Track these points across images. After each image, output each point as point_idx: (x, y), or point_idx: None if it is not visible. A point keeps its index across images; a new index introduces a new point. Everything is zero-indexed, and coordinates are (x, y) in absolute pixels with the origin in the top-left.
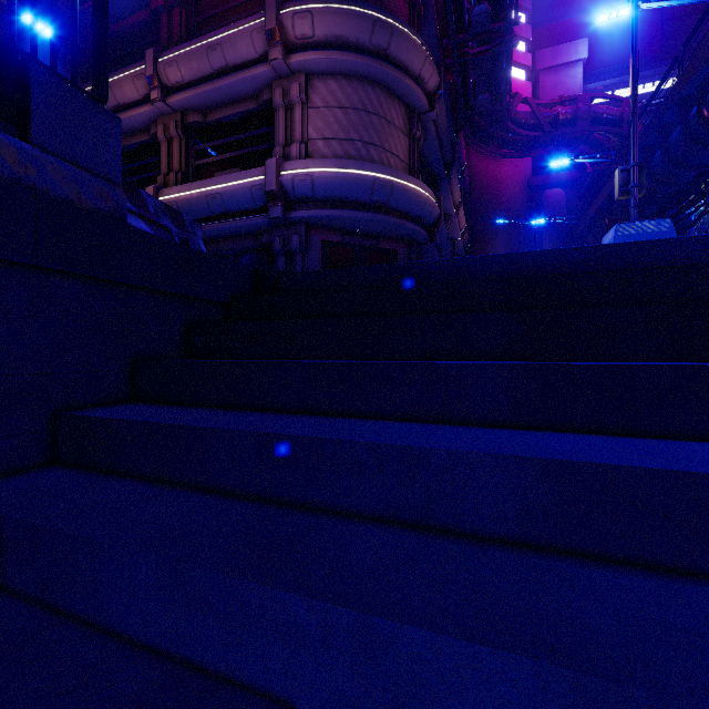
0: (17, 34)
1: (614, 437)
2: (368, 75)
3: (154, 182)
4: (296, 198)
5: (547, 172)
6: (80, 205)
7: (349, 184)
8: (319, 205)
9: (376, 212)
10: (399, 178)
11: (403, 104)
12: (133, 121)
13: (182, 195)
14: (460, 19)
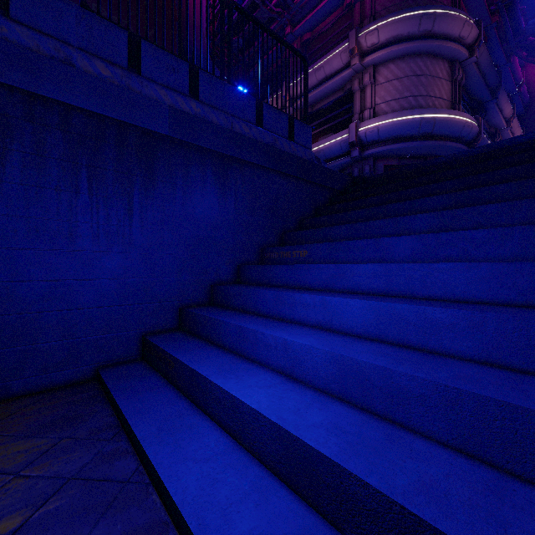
0: None
1: None
2: (417, 52)
3: None
4: (367, 143)
5: None
6: (304, 158)
7: (403, 126)
8: (382, 144)
9: (422, 140)
10: (440, 114)
11: (446, 60)
12: None
13: None
14: None
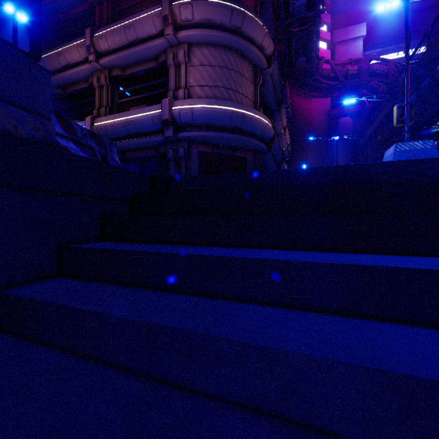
0: (3, 19)
1: (433, 330)
2: (228, 45)
3: (91, 113)
4: (182, 124)
5: (340, 106)
6: (17, 135)
7: (216, 115)
8: (197, 129)
9: (233, 133)
10: (248, 111)
11: (251, 64)
12: (78, 74)
13: (108, 122)
14: (287, 9)
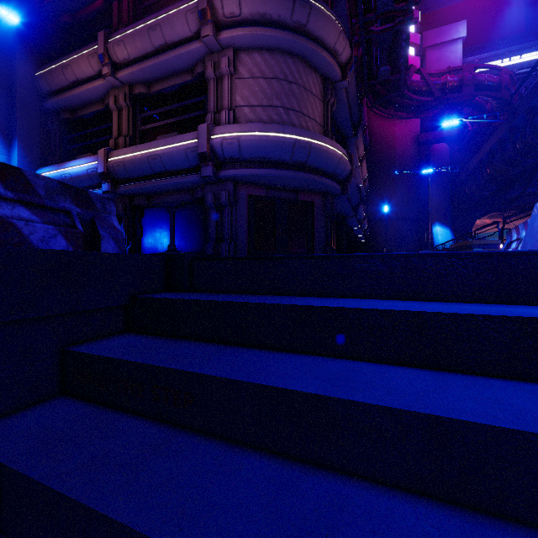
0: None
1: None
2: (289, 49)
3: (108, 144)
4: (225, 159)
5: (432, 129)
6: None
7: (272, 146)
8: (245, 165)
9: (296, 170)
10: (316, 140)
11: (319, 74)
12: (90, 93)
13: (127, 156)
14: (367, 1)
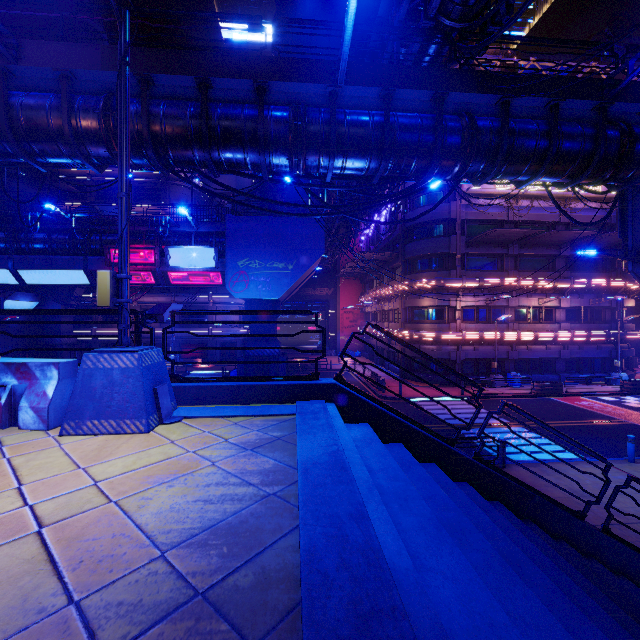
0: None
1: None
2: None
3: None
4: None
5: None
6: None
7: None
8: None
9: None
10: None
11: None
12: None
13: None
14: None
